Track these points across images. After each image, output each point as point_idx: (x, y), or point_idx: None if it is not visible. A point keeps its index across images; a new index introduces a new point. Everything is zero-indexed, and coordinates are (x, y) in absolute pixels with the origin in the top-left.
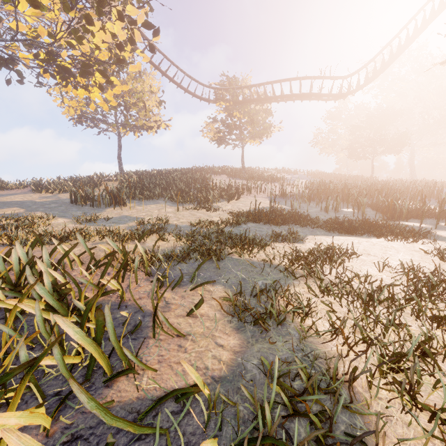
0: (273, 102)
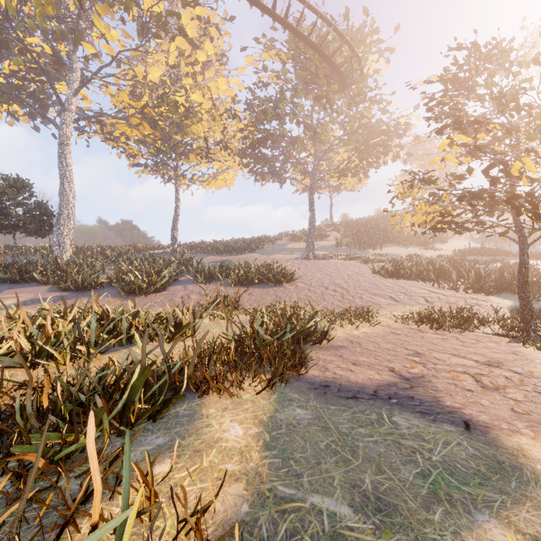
0: None
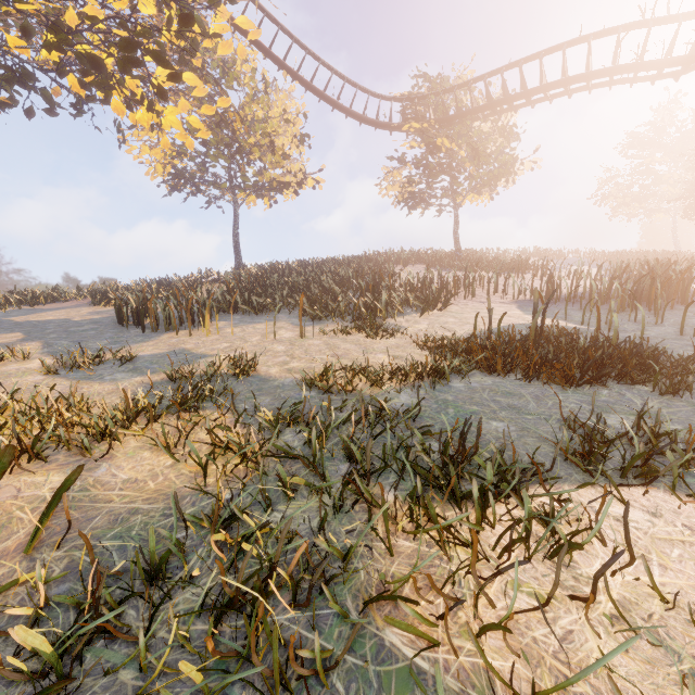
0: (521, 106)
